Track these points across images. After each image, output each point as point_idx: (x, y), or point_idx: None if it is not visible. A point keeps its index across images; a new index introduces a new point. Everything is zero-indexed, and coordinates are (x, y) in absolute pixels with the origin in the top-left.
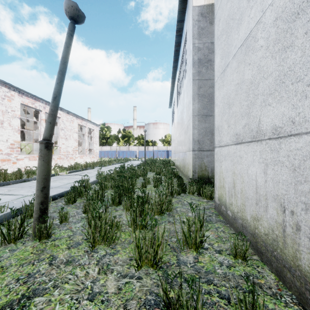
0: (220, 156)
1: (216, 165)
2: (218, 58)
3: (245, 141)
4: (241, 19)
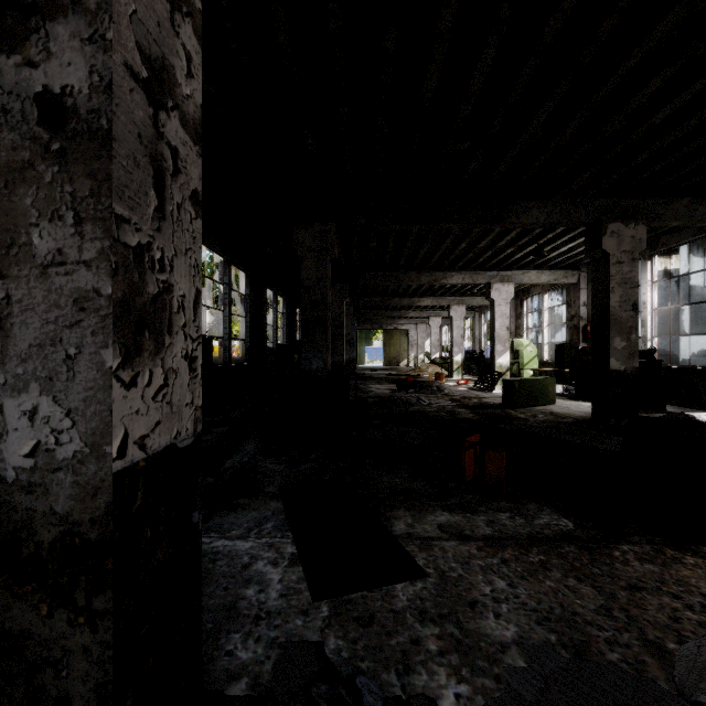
0: (685, 360)
1: (681, 363)
2: (683, 326)
3: (700, 356)
4: (698, 326)
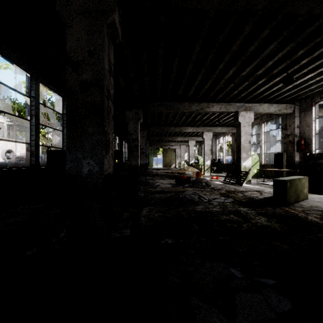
0: None
1: None
2: None
3: None
4: None
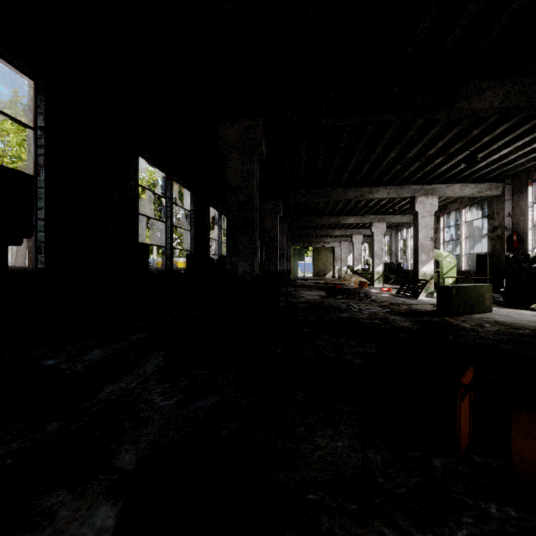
0: None
1: None
2: None
3: None
4: None
